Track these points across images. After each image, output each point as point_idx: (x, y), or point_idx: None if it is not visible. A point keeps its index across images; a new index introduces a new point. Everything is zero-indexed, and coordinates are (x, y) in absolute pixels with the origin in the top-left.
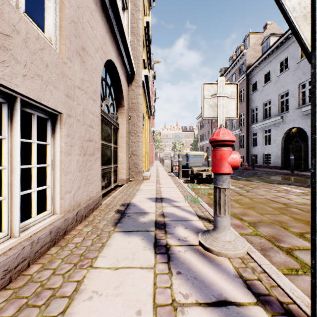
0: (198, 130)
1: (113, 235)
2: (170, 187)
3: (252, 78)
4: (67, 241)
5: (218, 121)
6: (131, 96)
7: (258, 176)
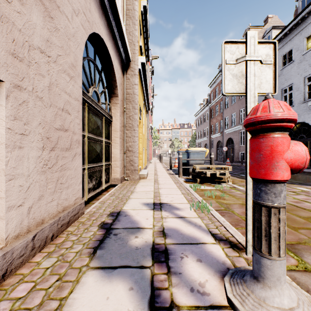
0: (196, 127)
1: (84, 276)
2: (170, 188)
3: None
4: (3, 293)
5: (247, 97)
6: (126, 86)
7: None
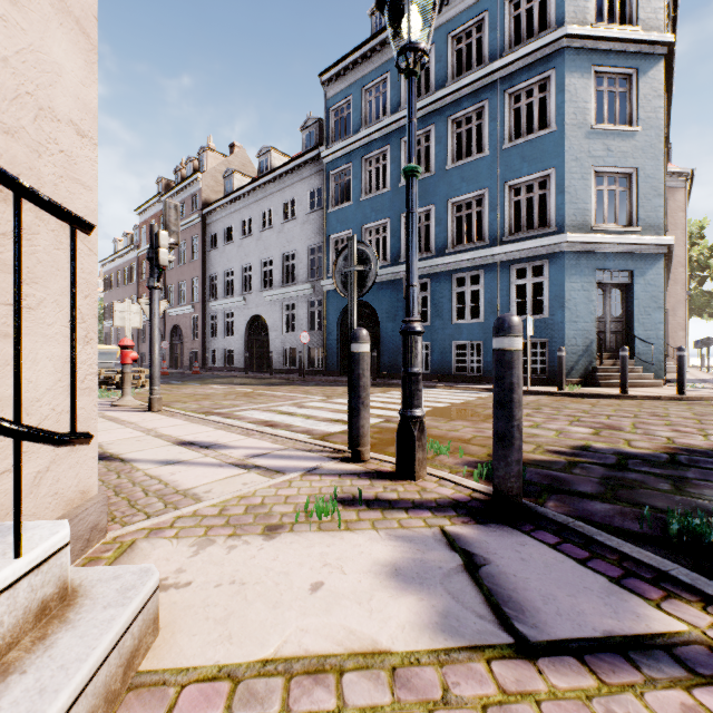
0: (105, 291)
1: None
2: None
3: (211, 225)
4: None
5: (127, 329)
6: None
7: (203, 380)
